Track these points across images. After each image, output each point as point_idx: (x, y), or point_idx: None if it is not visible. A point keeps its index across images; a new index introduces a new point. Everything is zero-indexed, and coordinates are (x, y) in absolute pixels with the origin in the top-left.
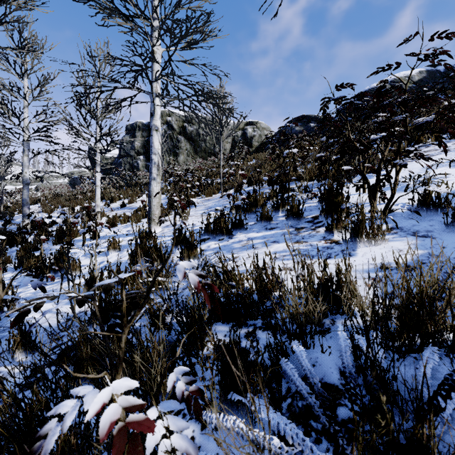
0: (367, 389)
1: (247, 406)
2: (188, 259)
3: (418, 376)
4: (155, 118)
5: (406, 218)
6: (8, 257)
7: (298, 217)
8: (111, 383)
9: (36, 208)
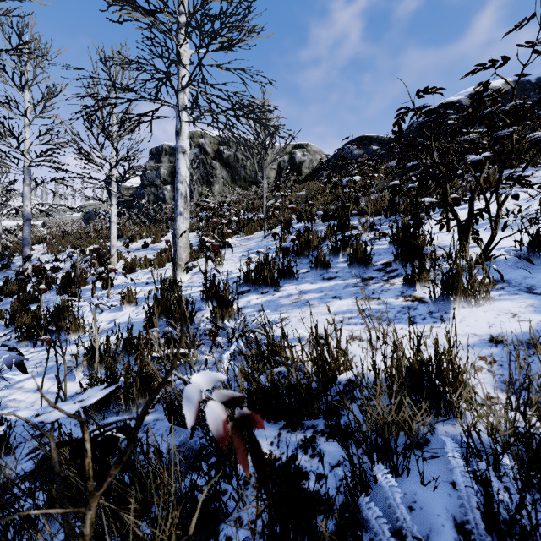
0: None
1: None
2: (221, 321)
3: None
4: (181, 137)
5: (512, 267)
6: (0, 310)
7: (365, 263)
8: None
9: (41, 249)
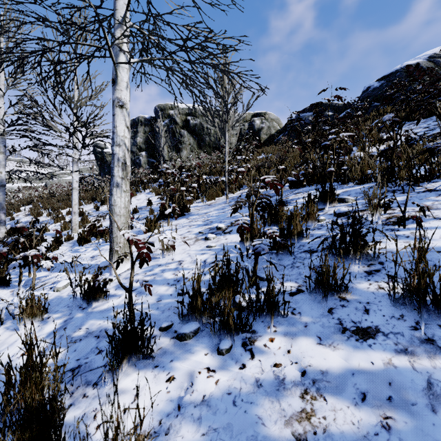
0: None
1: None
2: None
3: None
4: (118, 86)
5: None
6: None
7: None
8: None
9: (27, 210)
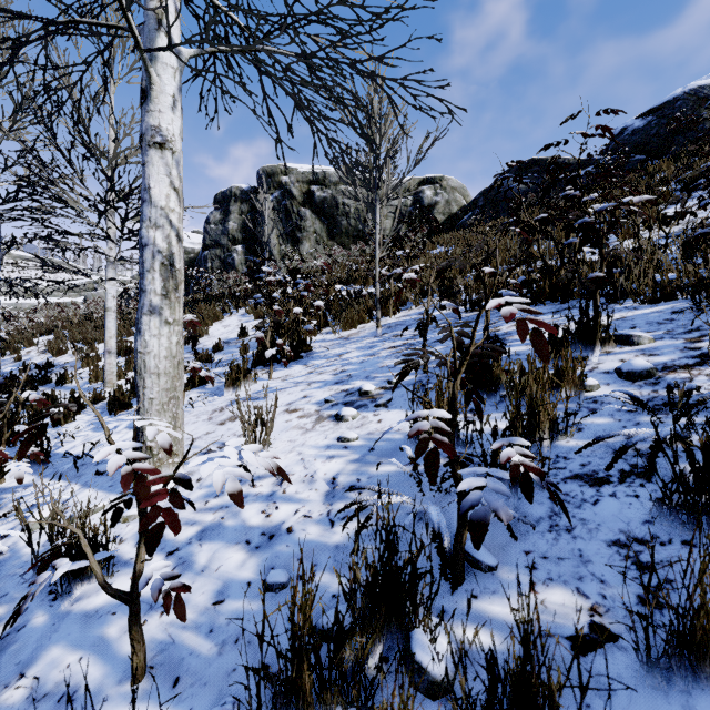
0: None
1: None
2: None
3: None
4: (154, 105)
5: None
6: None
7: None
8: None
9: (45, 343)
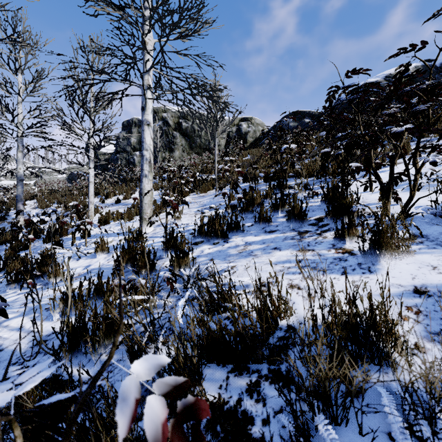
0: None
1: None
2: (178, 269)
3: None
4: (146, 112)
5: (428, 223)
6: None
7: (301, 219)
8: None
9: (32, 204)
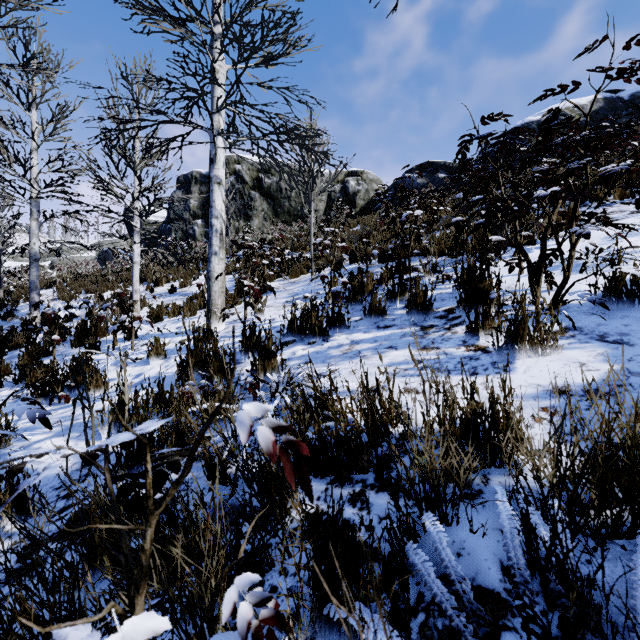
0: (548, 602)
1: (354, 628)
2: (263, 374)
3: (633, 583)
4: (217, 166)
5: (586, 313)
6: (7, 365)
7: (425, 310)
8: (124, 617)
9: (50, 294)
